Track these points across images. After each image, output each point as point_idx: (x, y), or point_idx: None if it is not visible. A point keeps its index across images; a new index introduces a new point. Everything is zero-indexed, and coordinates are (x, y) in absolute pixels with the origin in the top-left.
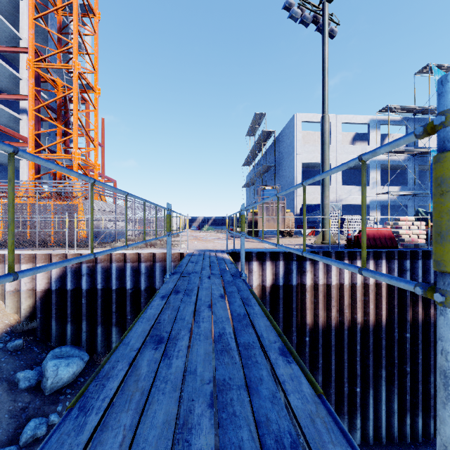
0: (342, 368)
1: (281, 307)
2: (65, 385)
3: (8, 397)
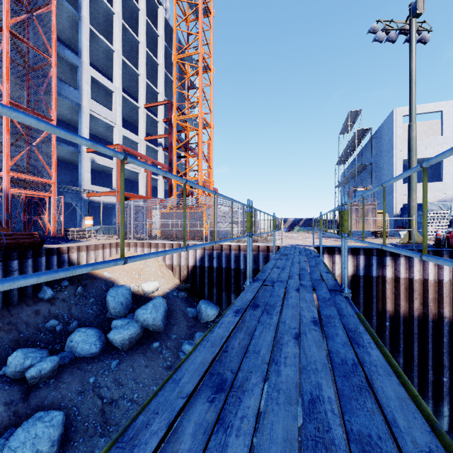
0: (425, 356)
1: (361, 294)
2: (209, 320)
3: (184, 319)
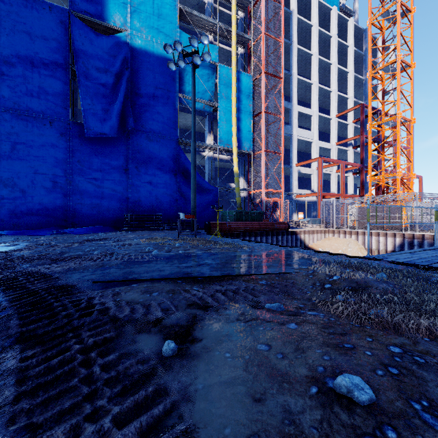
0: None
1: None
2: None
3: None
